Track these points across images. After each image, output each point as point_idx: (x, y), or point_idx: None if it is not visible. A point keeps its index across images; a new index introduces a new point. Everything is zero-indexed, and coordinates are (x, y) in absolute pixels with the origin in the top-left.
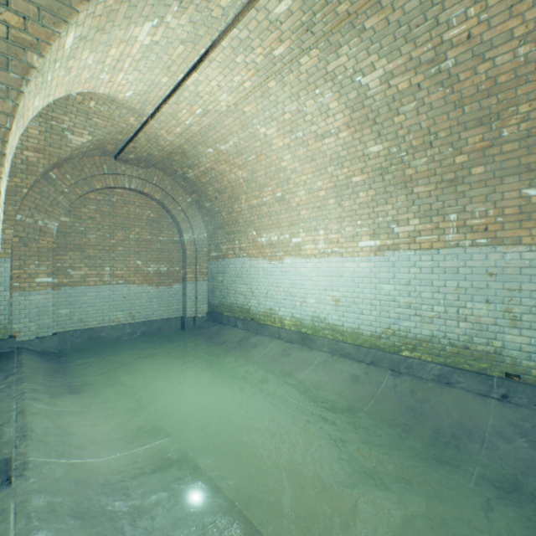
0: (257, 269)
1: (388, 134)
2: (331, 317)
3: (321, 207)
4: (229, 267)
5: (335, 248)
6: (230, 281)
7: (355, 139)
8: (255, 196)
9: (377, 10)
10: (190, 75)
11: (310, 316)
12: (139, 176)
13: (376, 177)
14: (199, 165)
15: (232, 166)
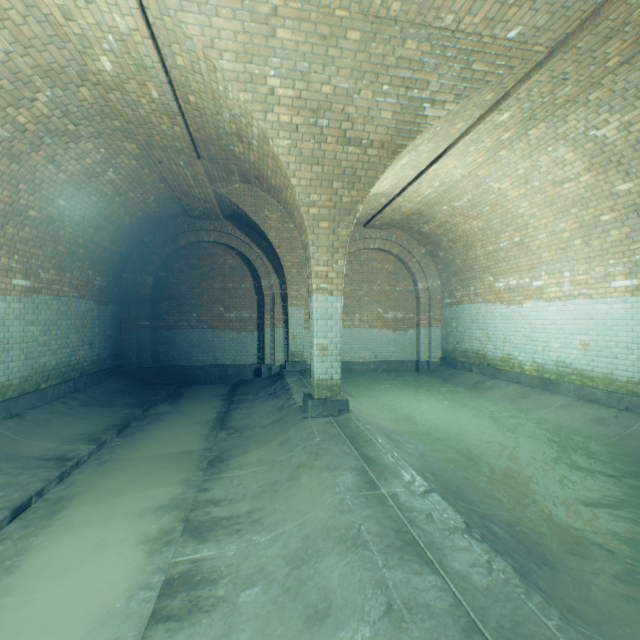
0: (493, 314)
1: (637, 172)
2: (577, 362)
3: (564, 248)
4: (462, 313)
5: (582, 290)
6: (464, 327)
7: (598, 181)
8: (491, 242)
9: (597, 88)
10: (431, 167)
11: (553, 362)
12: (380, 237)
13: (628, 214)
14: (434, 220)
15: (466, 218)
